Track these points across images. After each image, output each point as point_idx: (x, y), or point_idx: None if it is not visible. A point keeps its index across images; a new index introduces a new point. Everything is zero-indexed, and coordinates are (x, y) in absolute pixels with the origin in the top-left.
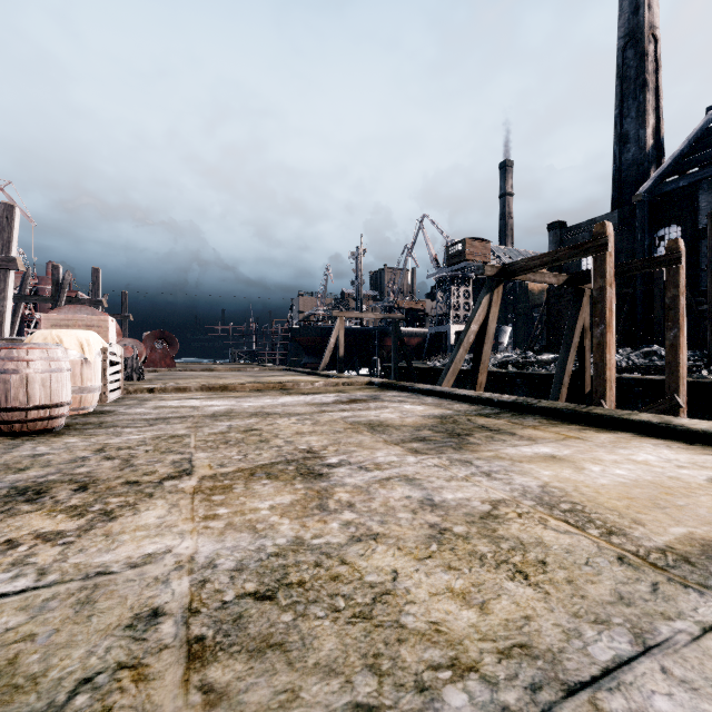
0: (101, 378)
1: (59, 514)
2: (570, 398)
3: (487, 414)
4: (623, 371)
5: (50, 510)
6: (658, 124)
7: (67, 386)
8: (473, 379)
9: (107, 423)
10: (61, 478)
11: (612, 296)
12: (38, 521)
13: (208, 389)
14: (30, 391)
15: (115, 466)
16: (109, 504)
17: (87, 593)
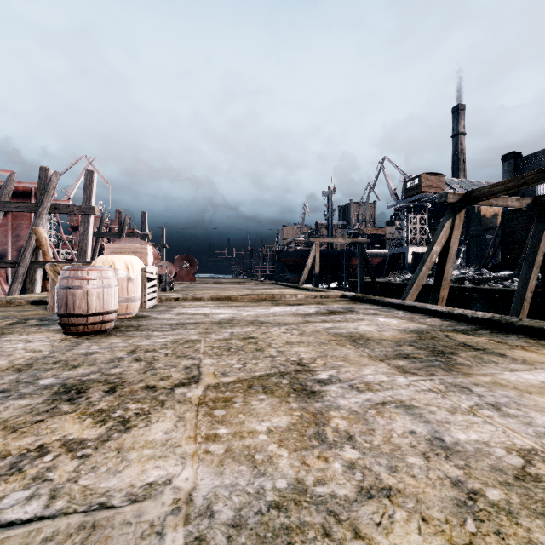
0: (142, 291)
1: (87, 418)
2: (530, 312)
3: (464, 330)
4: None
5: (82, 412)
6: None
7: (115, 298)
8: (435, 294)
9: (142, 326)
10: (99, 378)
11: None
12: (69, 424)
13: (217, 299)
14: (89, 301)
15: (140, 368)
16: (128, 411)
17: (83, 536)
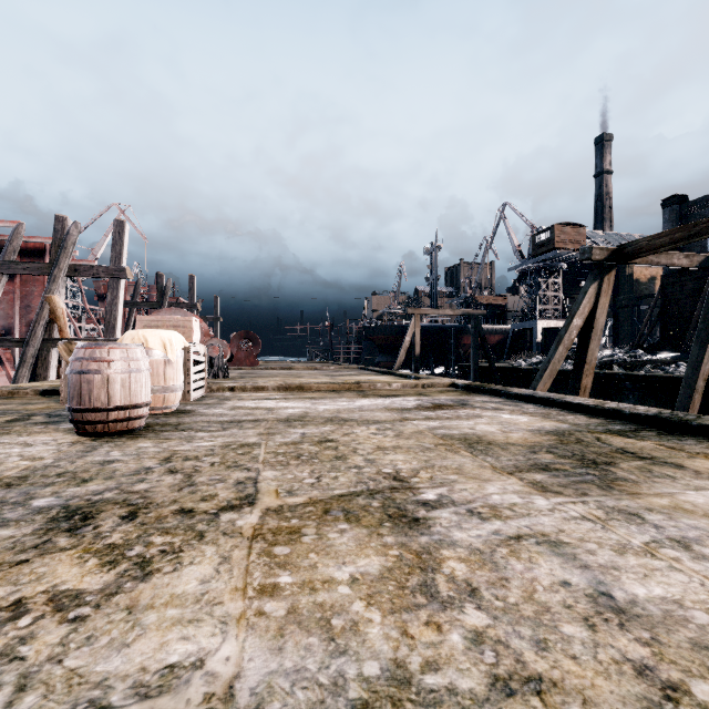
0: (185, 377)
1: (91, 558)
2: (702, 407)
3: (621, 431)
4: None
5: (85, 548)
6: None
7: (146, 387)
8: (575, 382)
9: (184, 425)
10: (116, 498)
11: None
12: (64, 567)
13: (285, 389)
14: (111, 391)
15: (174, 484)
16: (151, 547)
17: None
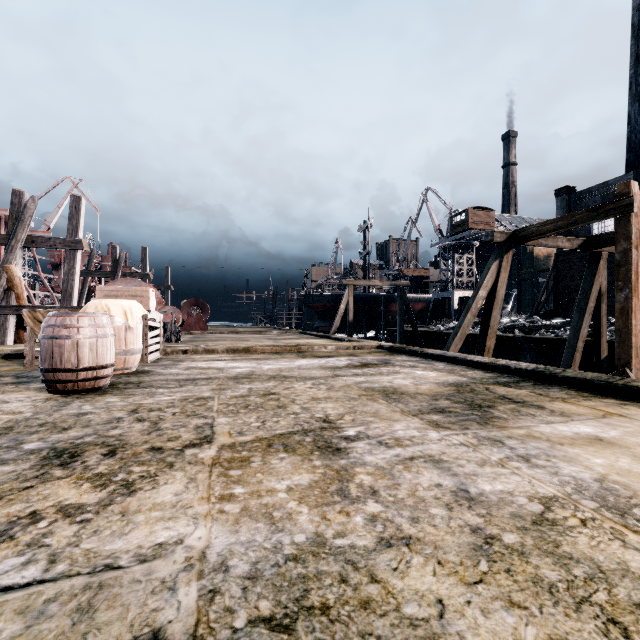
0: (143, 341)
1: (85, 483)
2: (582, 364)
3: (506, 383)
4: None
5: (78, 477)
6: None
7: (111, 350)
8: (481, 344)
9: (144, 383)
10: (95, 441)
11: (638, 259)
12: (64, 490)
13: (233, 351)
14: (80, 354)
15: (144, 429)
16: (132, 474)
17: (89, 595)
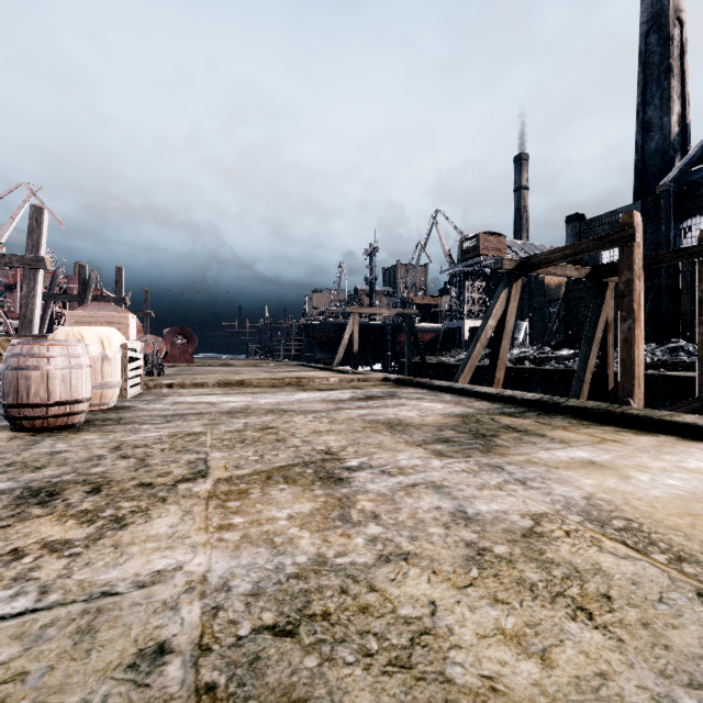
0: (122, 374)
1: (69, 520)
2: (591, 395)
3: (511, 413)
4: (648, 367)
5: (61, 514)
6: (683, 110)
7: (86, 382)
8: (490, 376)
9: (125, 419)
10: (76, 479)
11: (640, 289)
12: (47, 527)
13: (225, 385)
14: (51, 387)
15: (130, 466)
16: (121, 509)
17: (88, 619)
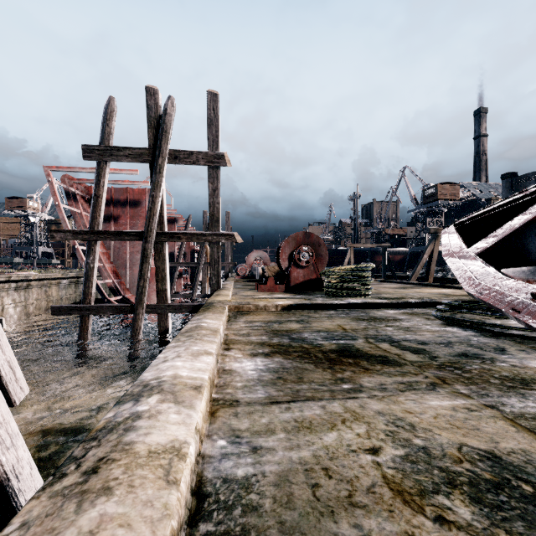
0: None
1: None
2: None
3: (417, 286)
4: None
5: None
6: None
7: None
8: (426, 280)
9: None
10: None
11: None
12: None
13: None
14: None
15: None
16: None
17: None
